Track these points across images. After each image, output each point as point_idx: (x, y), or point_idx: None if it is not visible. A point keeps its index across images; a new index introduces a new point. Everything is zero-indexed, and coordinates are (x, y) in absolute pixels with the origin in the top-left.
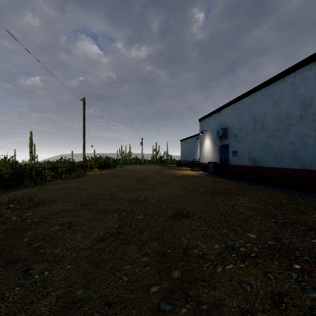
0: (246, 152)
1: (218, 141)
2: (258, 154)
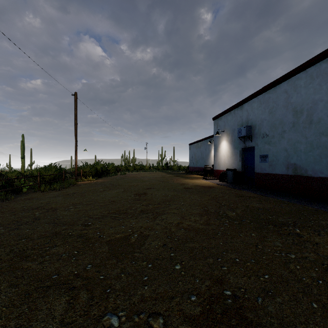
0: (282, 157)
1: (239, 143)
2: (302, 158)
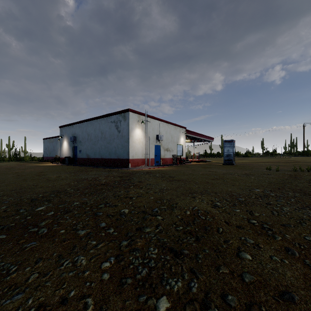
0: (85, 151)
1: (72, 143)
2: (89, 152)
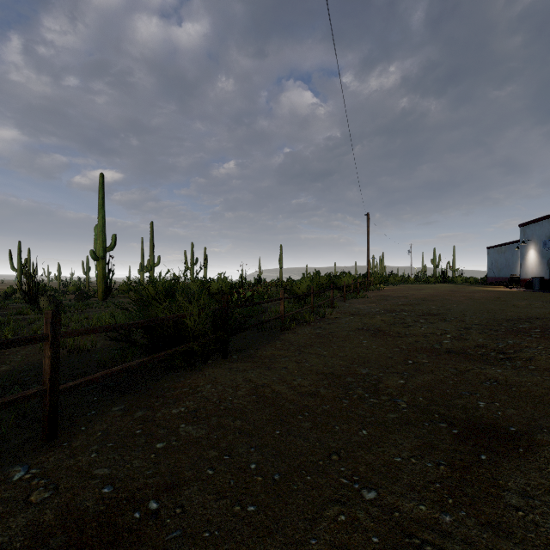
0: None
1: (546, 253)
2: None
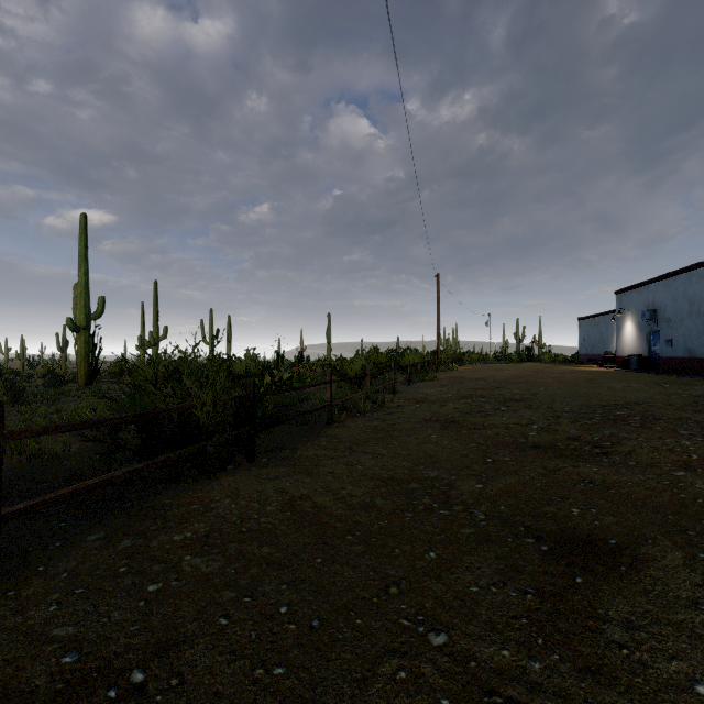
0: (681, 342)
1: (645, 326)
2: (694, 343)
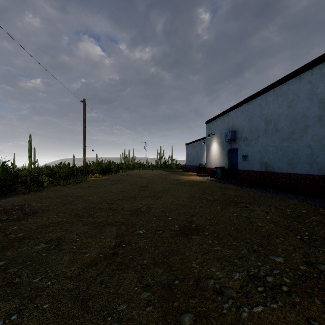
0: (257, 157)
1: (226, 145)
2: (271, 158)
